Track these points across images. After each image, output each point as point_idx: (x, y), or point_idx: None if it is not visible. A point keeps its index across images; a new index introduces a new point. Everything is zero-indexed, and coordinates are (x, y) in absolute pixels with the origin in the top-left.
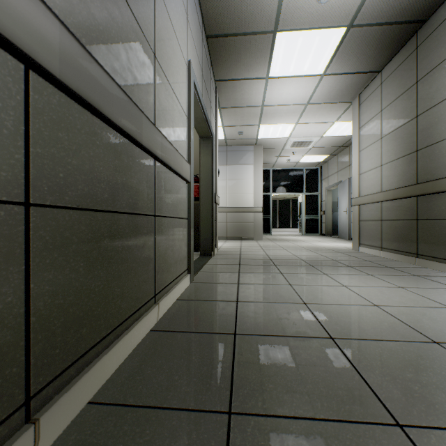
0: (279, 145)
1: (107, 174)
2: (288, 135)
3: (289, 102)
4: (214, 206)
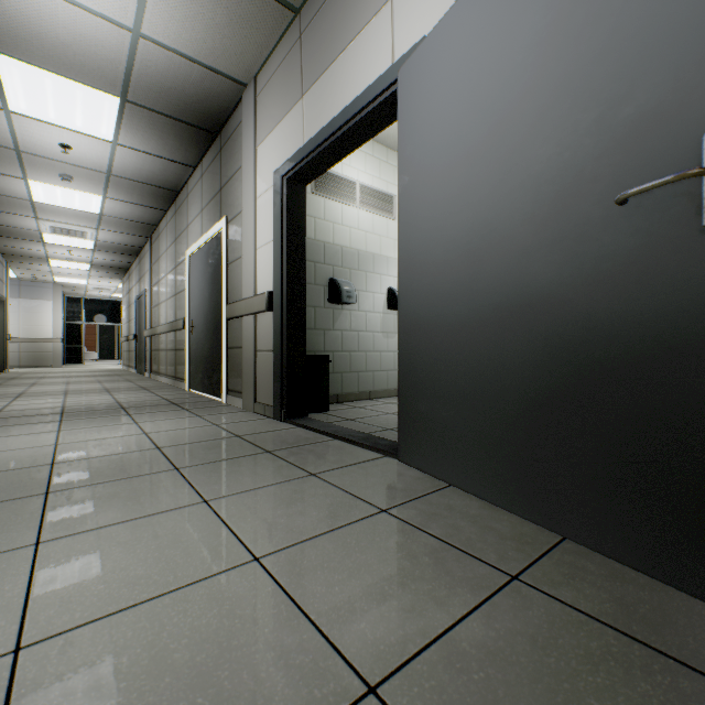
0: (82, 286)
1: None
2: (86, 283)
3: (75, 274)
4: (7, 341)
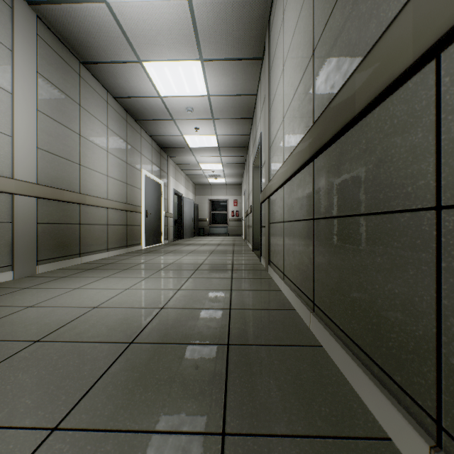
0: None
1: (340, 183)
2: None
3: None
4: None
